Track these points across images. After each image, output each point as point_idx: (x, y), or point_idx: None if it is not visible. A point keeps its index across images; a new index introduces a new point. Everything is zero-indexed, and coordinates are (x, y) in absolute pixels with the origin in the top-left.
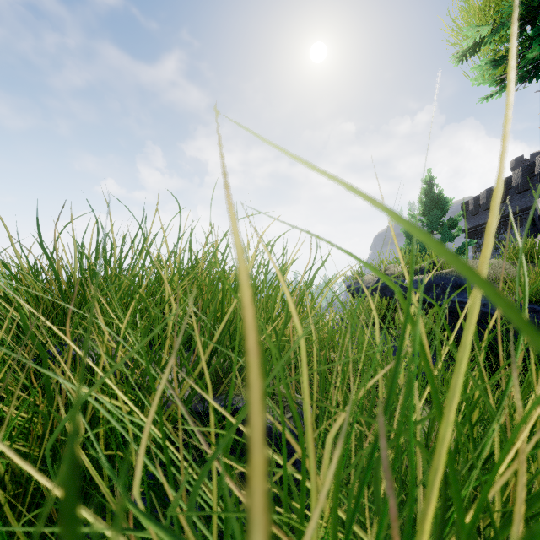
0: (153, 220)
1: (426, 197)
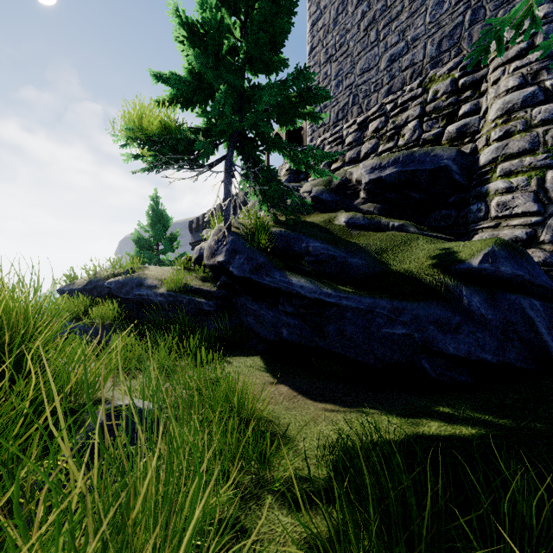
0: None
1: (153, 212)
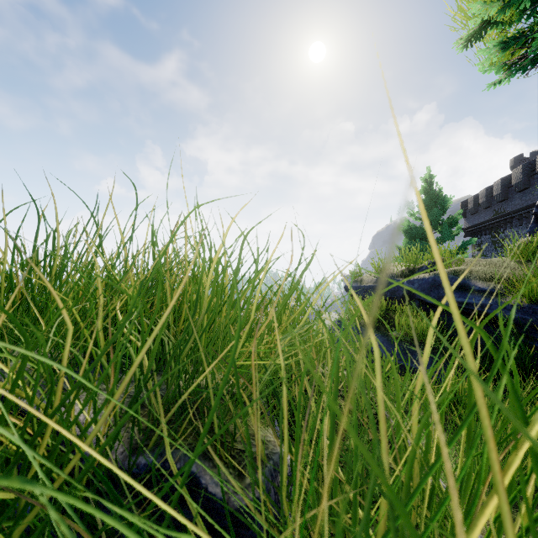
0: (106, 210)
1: (425, 196)
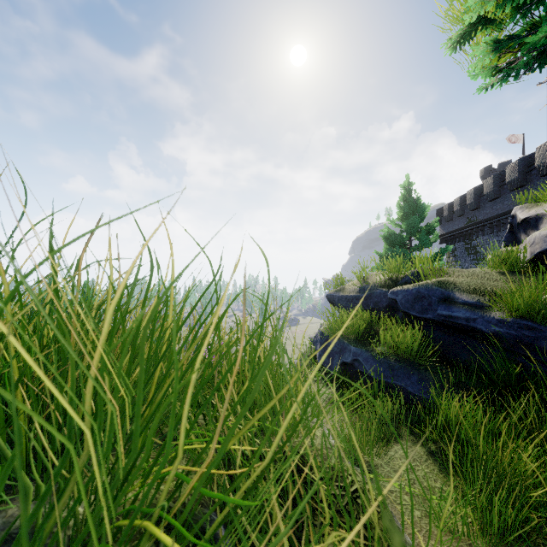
0: None
1: (404, 203)
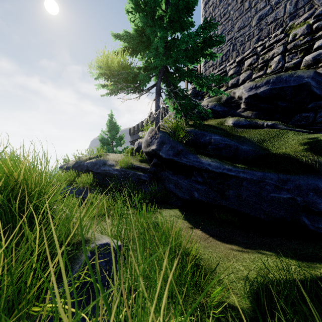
0: None
1: (110, 123)
